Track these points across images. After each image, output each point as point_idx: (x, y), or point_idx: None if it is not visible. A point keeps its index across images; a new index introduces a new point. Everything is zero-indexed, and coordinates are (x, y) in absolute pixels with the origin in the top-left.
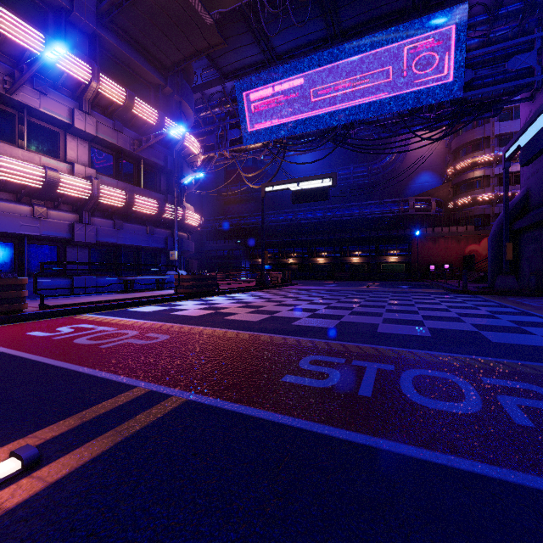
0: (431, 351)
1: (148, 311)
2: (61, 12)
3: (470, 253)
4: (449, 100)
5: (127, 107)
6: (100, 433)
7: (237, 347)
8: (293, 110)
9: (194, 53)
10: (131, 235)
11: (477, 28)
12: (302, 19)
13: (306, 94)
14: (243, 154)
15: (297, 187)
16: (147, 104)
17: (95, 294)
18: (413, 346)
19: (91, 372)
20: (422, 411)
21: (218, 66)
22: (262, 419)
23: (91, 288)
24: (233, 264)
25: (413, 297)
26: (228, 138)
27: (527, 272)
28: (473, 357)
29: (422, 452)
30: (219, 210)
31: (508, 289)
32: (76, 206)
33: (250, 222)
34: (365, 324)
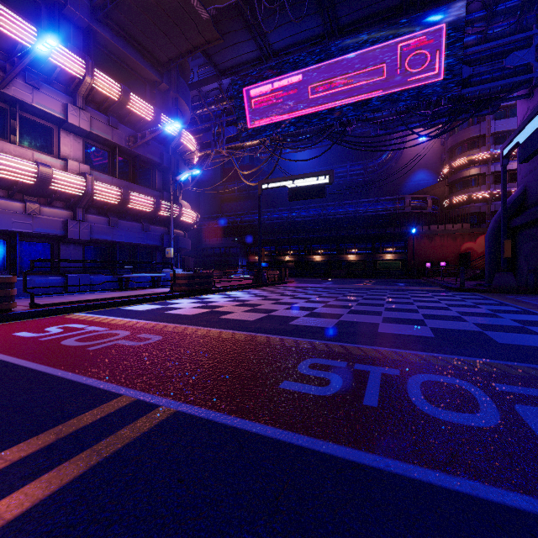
0: (436, 353)
1: (141, 310)
2: (54, 5)
3: (466, 250)
4: (446, 97)
5: (122, 103)
6: (75, 454)
7: (233, 349)
8: (290, 107)
9: (190, 49)
10: (126, 232)
11: (474, 24)
12: (299, 16)
13: (303, 91)
14: (240, 152)
15: (294, 185)
16: (142, 100)
17: (89, 292)
18: (417, 348)
19: (74, 378)
20: (435, 424)
21: (214, 63)
22: (258, 435)
23: (85, 286)
24: (230, 261)
25: (411, 295)
26: (225, 135)
27: (525, 270)
28: (482, 360)
29: (441, 477)
30: (216, 208)
31: (506, 287)
32: (70, 203)
33: (247, 220)
34: (364, 324)
